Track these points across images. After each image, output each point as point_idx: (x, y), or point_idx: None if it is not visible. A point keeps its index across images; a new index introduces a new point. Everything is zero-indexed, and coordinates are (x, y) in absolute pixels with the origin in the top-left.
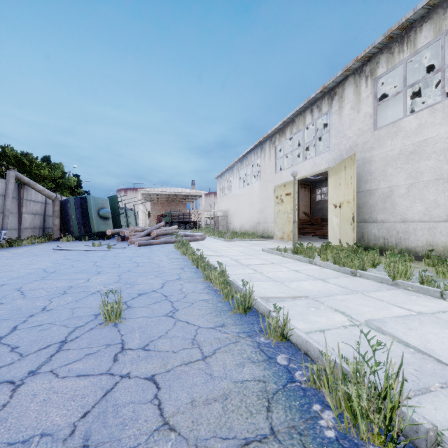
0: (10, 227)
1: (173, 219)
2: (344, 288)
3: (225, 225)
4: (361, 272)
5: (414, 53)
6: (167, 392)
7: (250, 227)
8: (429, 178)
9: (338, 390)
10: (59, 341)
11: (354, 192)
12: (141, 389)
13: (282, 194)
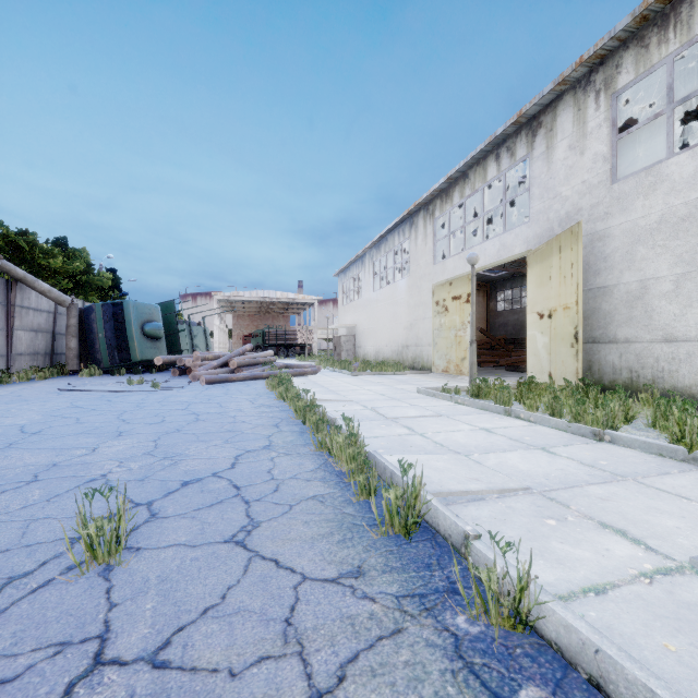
0: None
1: (268, 341)
2: (594, 467)
3: (350, 350)
4: (614, 434)
5: (689, 43)
6: None
7: (392, 352)
8: None
9: None
10: None
11: (578, 289)
12: None
13: (446, 297)
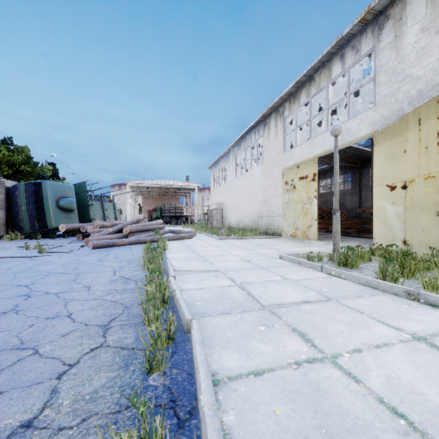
0: None
1: (164, 213)
2: None
3: (219, 220)
4: None
5: None
6: None
7: (249, 221)
8: None
9: None
10: None
11: None
12: None
13: (294, 178)
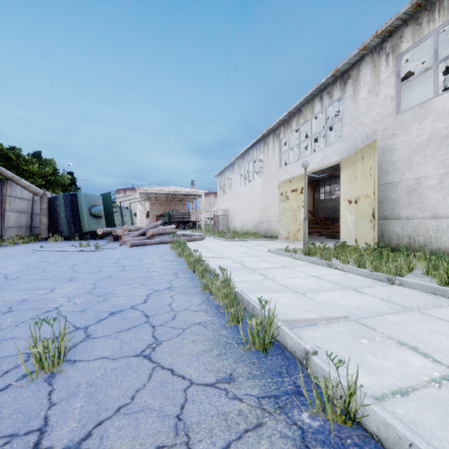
0: None
1: (172, 219)
2: (390, 302)
3: (225, 225)
4: (402, 279)
5: (448, 21)
6: None
7: (252, 226)
8: None
9: None
10: None
11: (375, 184)
12: None
13: (287, 190)
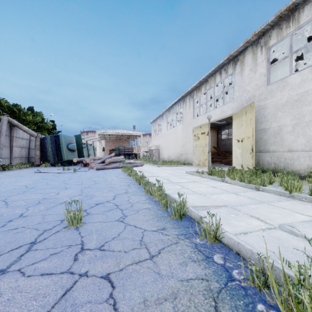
0: (4, 156)
1: (120, 152)
2: (253, 199)
3: (157, 156)
4: (263, 187)
5: (298, 28)
6: (121, 291)
7: (175, 157)
8: (309, 119)
9: (283, 292)
10: (29, 242)
11: (253, 130)
12: (97, 288)
13: (198, 133)
